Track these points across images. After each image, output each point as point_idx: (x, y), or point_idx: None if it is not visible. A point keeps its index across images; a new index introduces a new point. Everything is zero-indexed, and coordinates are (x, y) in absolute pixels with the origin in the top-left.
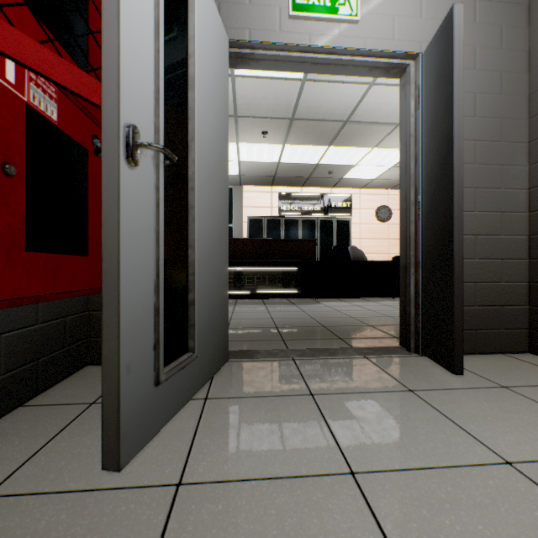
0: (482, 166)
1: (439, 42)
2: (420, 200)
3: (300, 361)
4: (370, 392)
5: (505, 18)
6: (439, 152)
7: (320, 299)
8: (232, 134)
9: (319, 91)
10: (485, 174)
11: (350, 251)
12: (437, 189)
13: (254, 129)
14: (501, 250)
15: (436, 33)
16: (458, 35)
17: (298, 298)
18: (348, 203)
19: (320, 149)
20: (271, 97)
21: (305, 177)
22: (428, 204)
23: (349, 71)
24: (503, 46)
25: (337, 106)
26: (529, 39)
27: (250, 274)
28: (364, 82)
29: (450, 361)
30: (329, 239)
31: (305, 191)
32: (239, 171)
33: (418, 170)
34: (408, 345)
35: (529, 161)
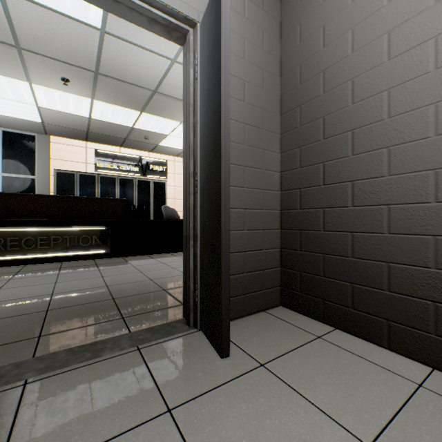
0: (250, 148)
1: (211, 11)
2: (198, 172)
3: (34, 386)
4: (110, 441)
5: (266, 25)
6: (211, 124)
7: (131, 257)
8: (19, 70)
9: (123, 50)
10: (252, 155)
11: (163, 210)
12: (210, 162)
13: (50, 71)
14: (263, 222)
15: (209, 1)
16: (226, 5)
17: (108, 258)
18: (164, 168)
19: (133, 113)
20: (64, 38)
21: (122, 138)
22: (204, 177)
23: (125, 14)
24: (264, 48)
25: (144, 73)
26: (281, 50)
27: (46, 235)
28: (167, 57)
29: (219, 344)
30: (146, 198)
31: (124, 151)
32: (41, 118)
33: (196, 141)
34: (189, 320)
35: (281, 150)
